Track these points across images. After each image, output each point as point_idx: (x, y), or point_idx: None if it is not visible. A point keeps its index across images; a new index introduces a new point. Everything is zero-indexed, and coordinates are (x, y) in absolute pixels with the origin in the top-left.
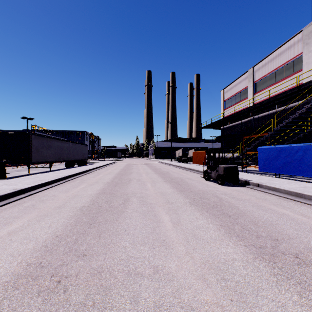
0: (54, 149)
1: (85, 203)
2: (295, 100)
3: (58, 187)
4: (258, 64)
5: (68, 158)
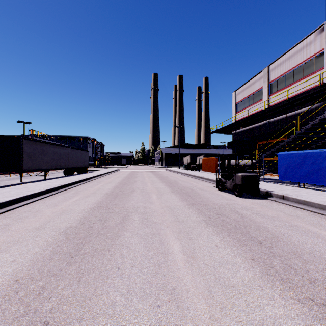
0: (50, 156)
1: (72, 222)
2: (316, 101)
3: (46, 200)
4: (273, 63)
5: (66, 165)
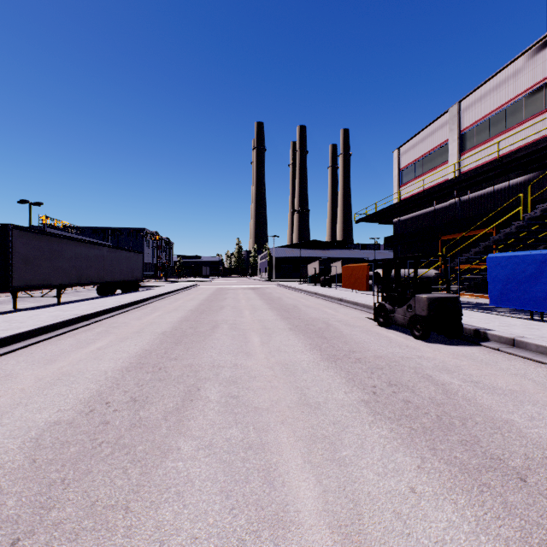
0: (68, 261)
1: (67, 408)
2: None
3: (39, 348)
4: (468, 97)
5: (99, 278)
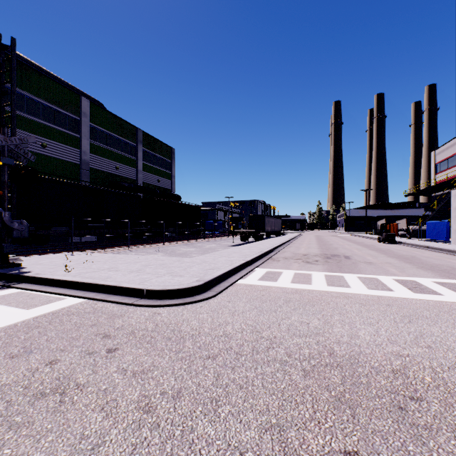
0: (270, 224)
1: (316, 244)
2: None
3: (296, 242)
4: None
5: (274, 230)
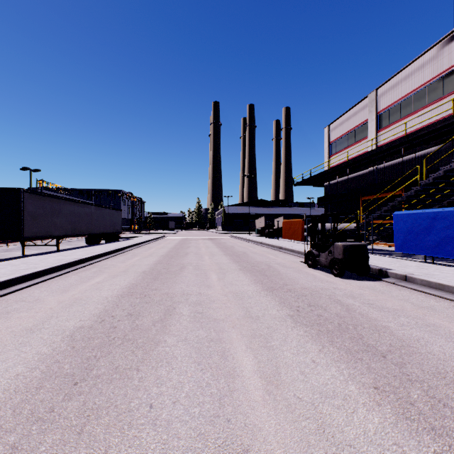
0: (65, 217)
1: (86, 319)
2: (446, 139)
3: (53, 282)
4: (384, 85)
5: (88, 231)
